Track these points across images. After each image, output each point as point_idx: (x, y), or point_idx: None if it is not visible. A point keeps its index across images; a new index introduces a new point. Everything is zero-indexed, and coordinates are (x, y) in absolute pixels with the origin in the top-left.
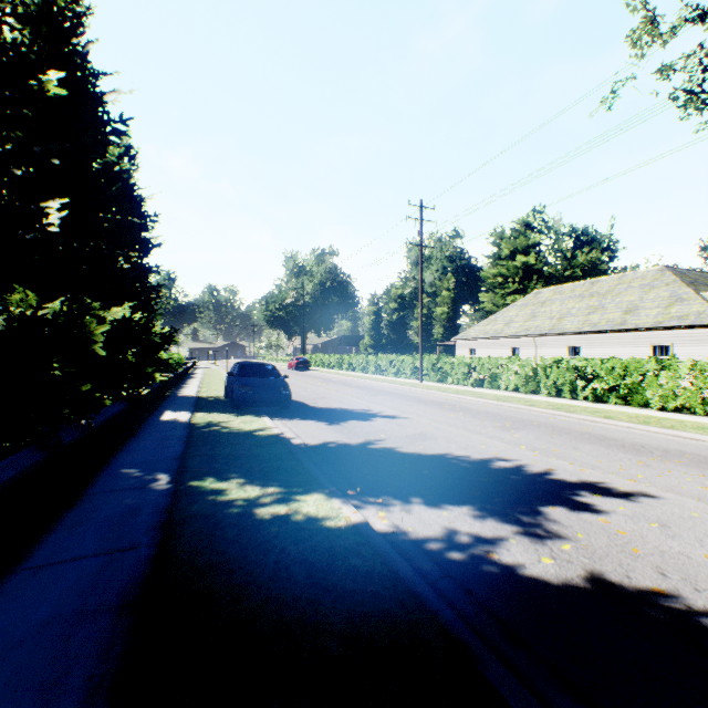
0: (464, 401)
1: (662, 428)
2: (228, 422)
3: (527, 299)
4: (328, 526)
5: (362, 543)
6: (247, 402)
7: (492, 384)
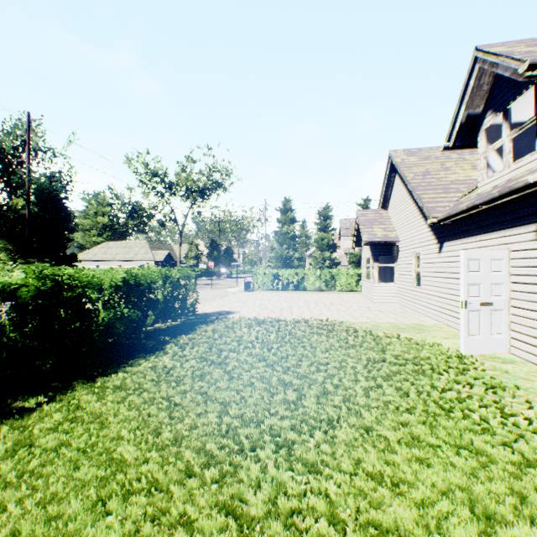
0: None
1: None
2: None
3: (104, 245)
4: None
5: None
6: None
7: None
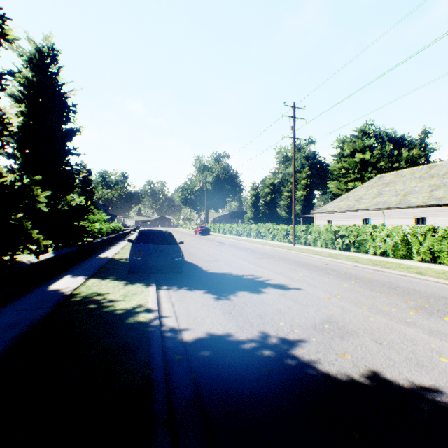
0: (342, 265)
1: None
2: (109, 294)
3: (372, 181)
4: None
5: None
6: (139, 268)
7: (360, 248)
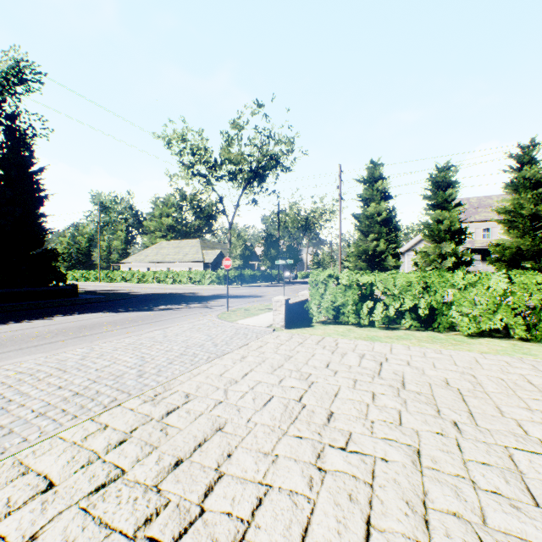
0: (116, 285)
1: (158, 286)
2: None
3: (157, 245)
4: (83, 292)
5: (89, 292)
6: None
7: (130, 281)
